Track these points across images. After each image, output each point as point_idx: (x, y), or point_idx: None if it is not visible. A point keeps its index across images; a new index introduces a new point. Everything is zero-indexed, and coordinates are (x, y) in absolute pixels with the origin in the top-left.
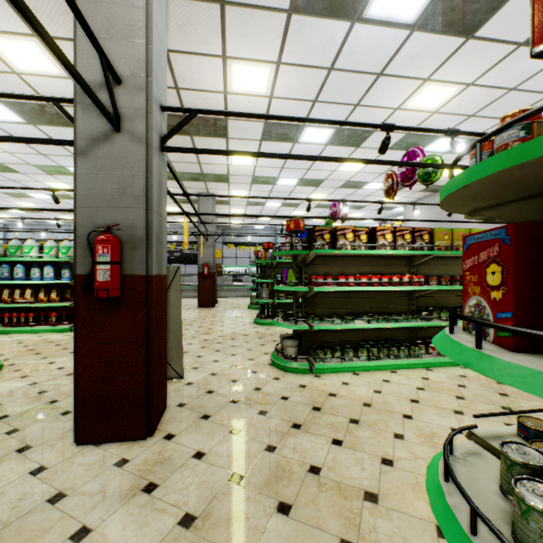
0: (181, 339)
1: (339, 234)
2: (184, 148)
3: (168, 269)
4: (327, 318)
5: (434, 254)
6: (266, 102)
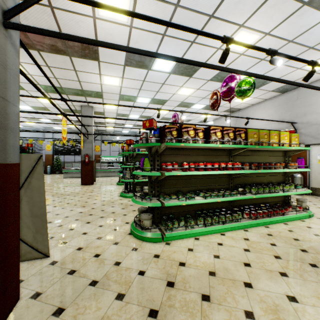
0: (46, 222)
1: (184, 131)
2: (33, 27)
3: (30, 157)
4: (175, 196)
5: (249, 147)
6: (128, 31)
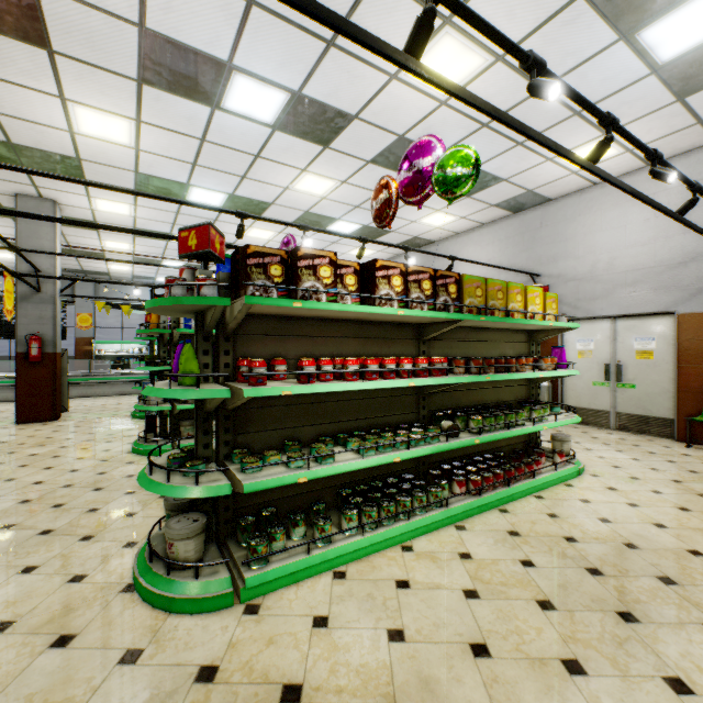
0: None
1: (304, 266)
2: None
3: None
4: (277, 455)
5: (466, 319)
6: None
